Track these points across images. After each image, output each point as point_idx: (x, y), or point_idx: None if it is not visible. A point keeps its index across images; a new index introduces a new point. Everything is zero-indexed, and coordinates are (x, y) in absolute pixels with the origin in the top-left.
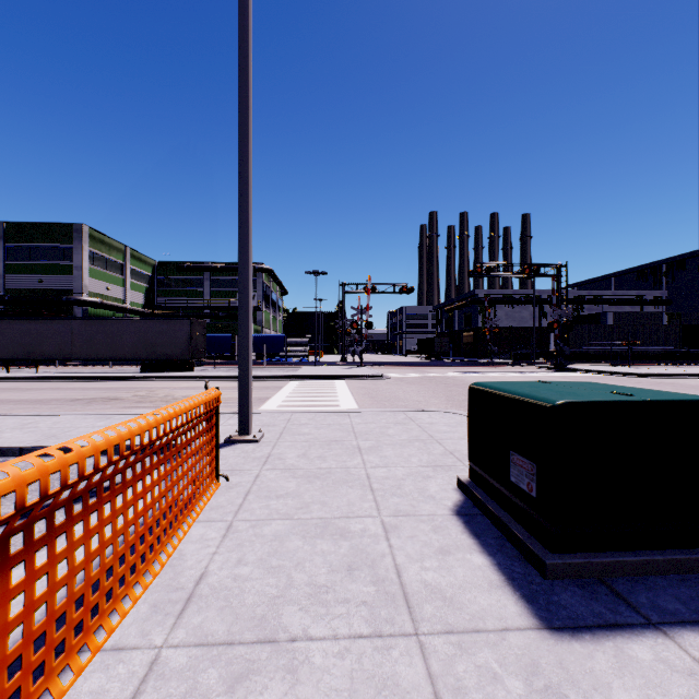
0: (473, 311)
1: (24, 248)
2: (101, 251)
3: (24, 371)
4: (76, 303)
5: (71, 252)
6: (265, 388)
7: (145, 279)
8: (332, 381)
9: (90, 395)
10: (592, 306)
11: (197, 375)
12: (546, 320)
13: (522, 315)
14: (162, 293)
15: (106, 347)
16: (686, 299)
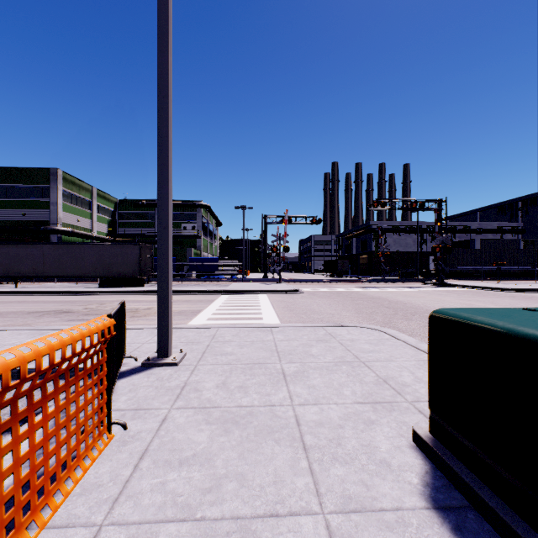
0: (368, 239)
1: (11, 188)
2: (72, 191)
3: (7, 286)
4: (52, 231)
5: (48, 191)
6: (199, 301)
7: (109, 213)
8: (256, 295)
9: (46, 308)
10: (462, 234)
11: (144, 290)
12: (426, 245)
13: (407, 241)
14: (122, 224)
15: (71, 267)
16: (537, 229)
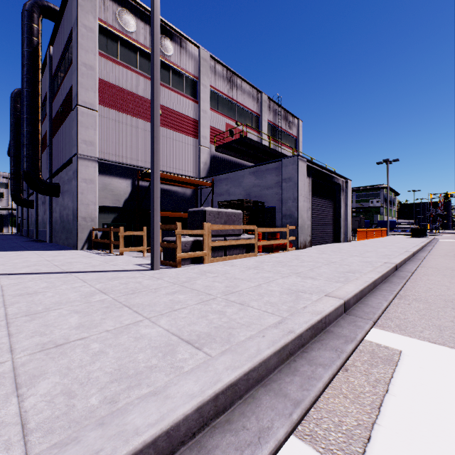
0: None
1: None
2: None
3: None
4: None
5: None
6: None
7: None
8: None
9: None
10: None
11: None
12: None
13: None
14: None
15: None
16: None
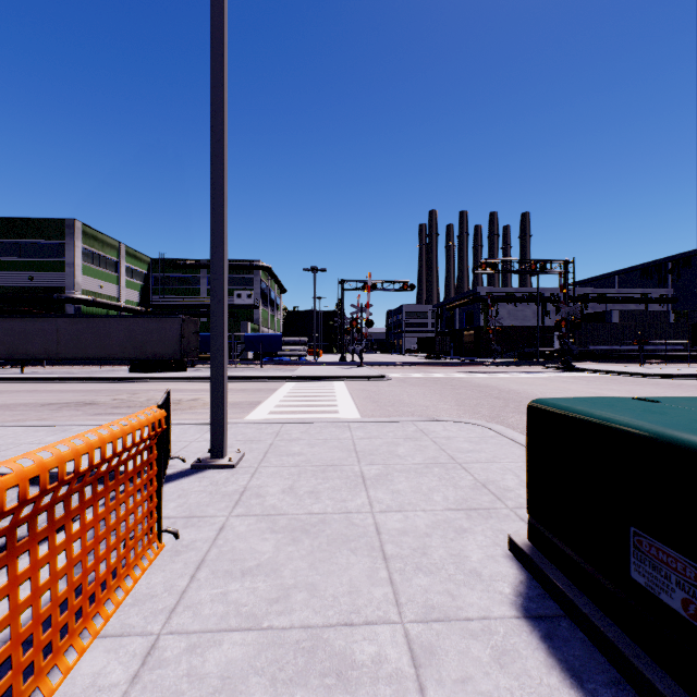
0: (475, 310)
1: (14, 244)
2: (93, 248)
3: (10, 371)
4: (68, 300)
5: (63, 249)
6: (259, 390)
7: (141, 276)
8: (331, 383)
9: (65, 399)
10: (596, 304)
11: (187, 375)
12: (549, 319)
13: (525, 313)
14: (158, 291)
15: (93, 346)
16: (692, 297)
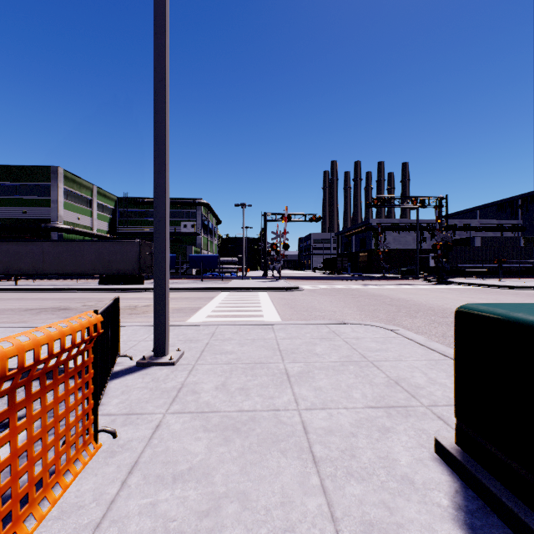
0: (367, 236)
1: (12, 186)
2: (73, 189)
3: (7, 284)
4: (53, 229)
5: (49, 189)
6: (199, 298)
7: (109, 211)
8: (256, 292)
9: (44, 305)
10: (462, 232)
11: (143, 287)
12: (425, 243)
13: (406, 239)
14: (122, 222)
15: (71, 264)
16: None
